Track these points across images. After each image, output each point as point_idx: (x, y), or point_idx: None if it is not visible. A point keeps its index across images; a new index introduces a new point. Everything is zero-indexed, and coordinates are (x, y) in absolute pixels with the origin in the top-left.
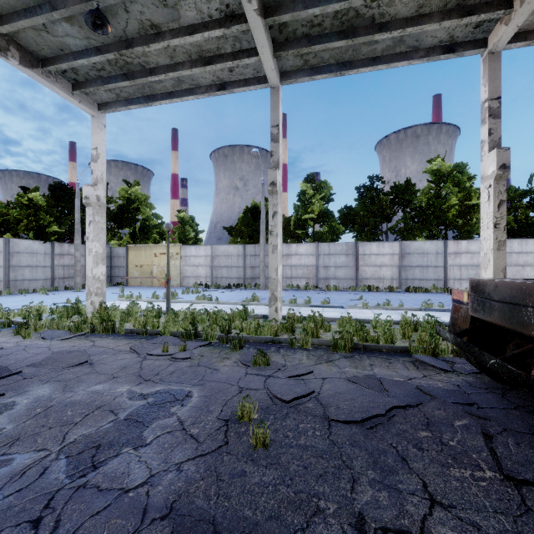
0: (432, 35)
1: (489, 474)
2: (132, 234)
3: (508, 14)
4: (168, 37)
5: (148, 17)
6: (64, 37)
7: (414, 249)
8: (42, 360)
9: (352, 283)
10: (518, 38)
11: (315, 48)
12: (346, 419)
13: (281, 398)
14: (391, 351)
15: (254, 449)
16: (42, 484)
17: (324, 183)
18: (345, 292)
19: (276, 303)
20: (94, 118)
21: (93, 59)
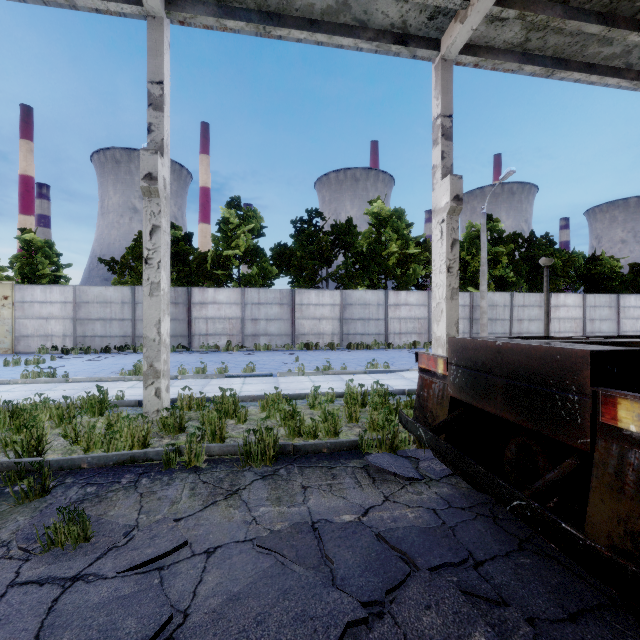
0: (383, 11)
1: None
2: None
3: (464, 9)
4: None
5: None
6: None
7: (356, 300)
8: None
9: (287, 340)
10: (469, 51)
11: None
12: None
13: None
14: (335, 450)
15: None
16: None
17: (253, 212)
18: (278, 352)
19: (157, 381)
20: None
21: None
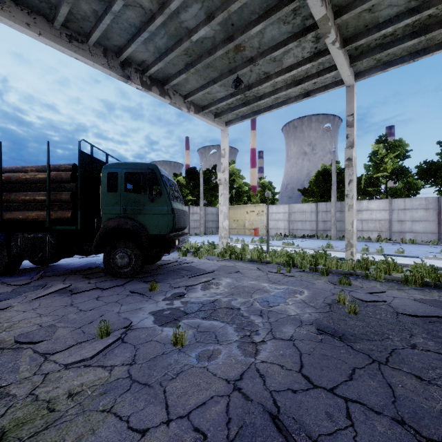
0: None
1: None
2: (230, 198)
3: None
4: (274, 77)
5: (263, 70)
6: (215, 93)
7: None
8: (217, 268)
9: (433, 237)
10: None
11: (388, 52)
12: (410, 314)
13: (362, 299)
14: None
15: (349, 313)
16: (254, 307)
17: (398, 142)
18: (423, 245)
19: (351, 248)
20: (223, 131)
21: (228, 101)
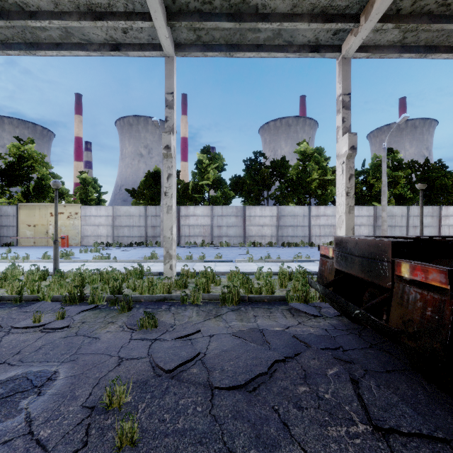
0: (303, 34)
1: (361, 428)
2: (24, 193)
3: (356, 28)
4: None
5: None
6: None
7: (287, 212)
8: None
9: (241, 240)
10: (362, 50)
11: (207, 25)
12: (230, 384)
13: (163, 367)
14: (272, 301)
15: (118, 451)
16: None
17: (218, 155)
18: (234, 248)
19: (171, 260)
20: None
21: None
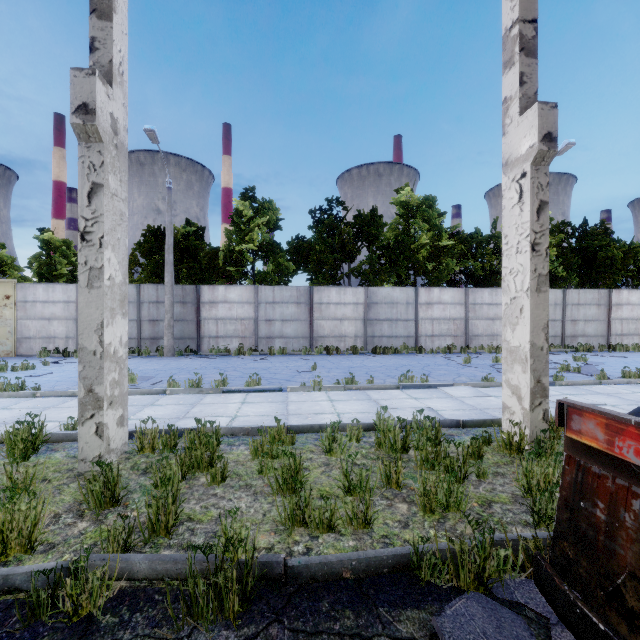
0: None
1: None
2: None
3: None
4: None
5: None
6: None
7: (382, 298)
8: None
9: (305, 343)
10: None
11: None
12: None
13: None
14: (367, 574)
15: None
16: None
17: (268, 203)
18: (294, 357)
19: (99, 413)
20: None
21: None
